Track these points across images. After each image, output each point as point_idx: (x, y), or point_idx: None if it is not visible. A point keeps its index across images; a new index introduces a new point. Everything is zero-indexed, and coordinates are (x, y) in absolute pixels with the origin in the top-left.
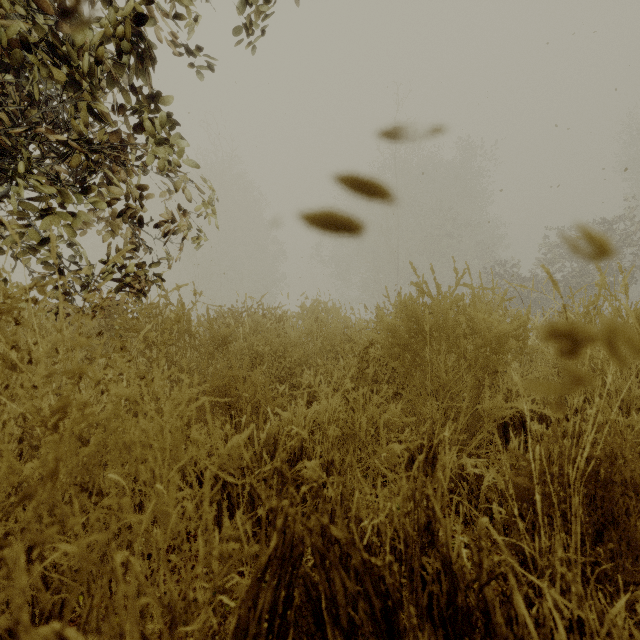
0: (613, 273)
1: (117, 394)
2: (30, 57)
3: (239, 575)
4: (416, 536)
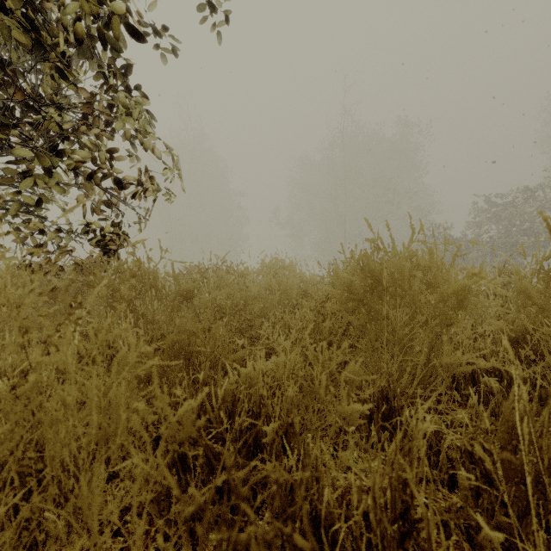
0: (534, 234)
1: (41, 363)
2: (0, 24)
3: (194, 543)
4: (393, 530)
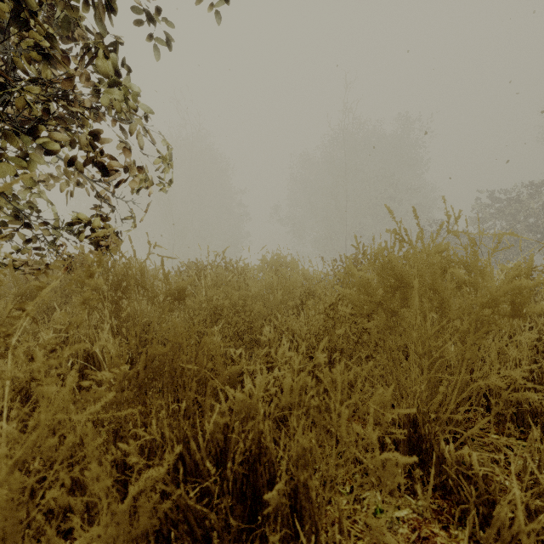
0: (540, 230)
1: None
2: None
3: None
4: None
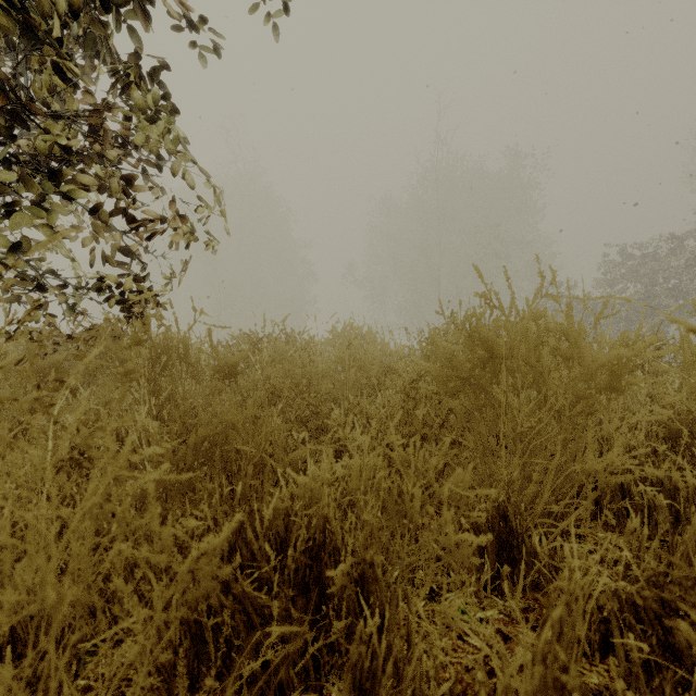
0: (683, 295)
1: None
2: None
3: None
4: None
